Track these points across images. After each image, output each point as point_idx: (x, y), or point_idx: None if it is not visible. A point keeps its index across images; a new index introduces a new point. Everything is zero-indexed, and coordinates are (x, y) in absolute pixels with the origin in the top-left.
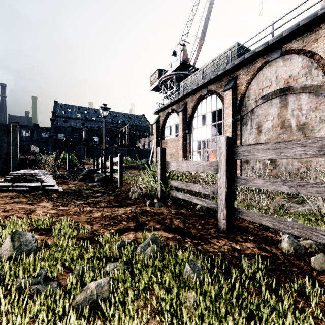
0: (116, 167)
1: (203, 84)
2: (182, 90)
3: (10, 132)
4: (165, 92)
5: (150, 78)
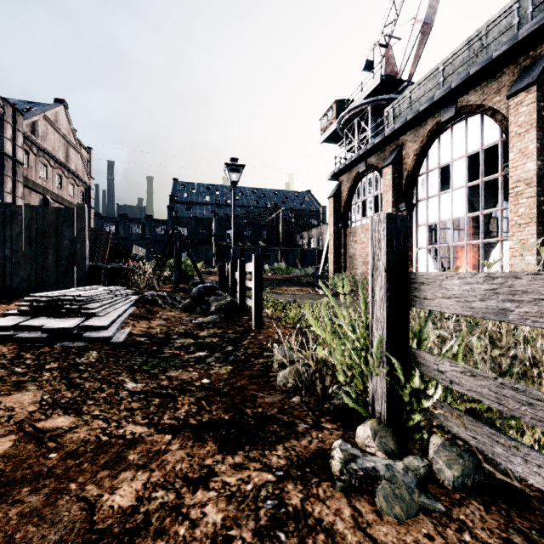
0: (251, 283)
1: (447, 94)
2: (389, 124)
3: (74, 219)
4: (350, 142)
5: (321, 120)
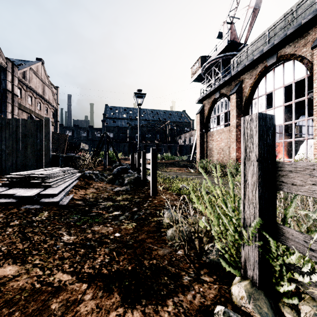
0: (149, 166)
1: (272, 48)
2: (234, 69)
3: (43, 127)
4: (208, 81)
5: (191, 68)
